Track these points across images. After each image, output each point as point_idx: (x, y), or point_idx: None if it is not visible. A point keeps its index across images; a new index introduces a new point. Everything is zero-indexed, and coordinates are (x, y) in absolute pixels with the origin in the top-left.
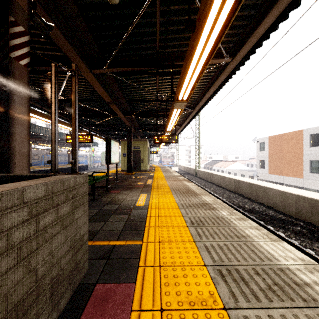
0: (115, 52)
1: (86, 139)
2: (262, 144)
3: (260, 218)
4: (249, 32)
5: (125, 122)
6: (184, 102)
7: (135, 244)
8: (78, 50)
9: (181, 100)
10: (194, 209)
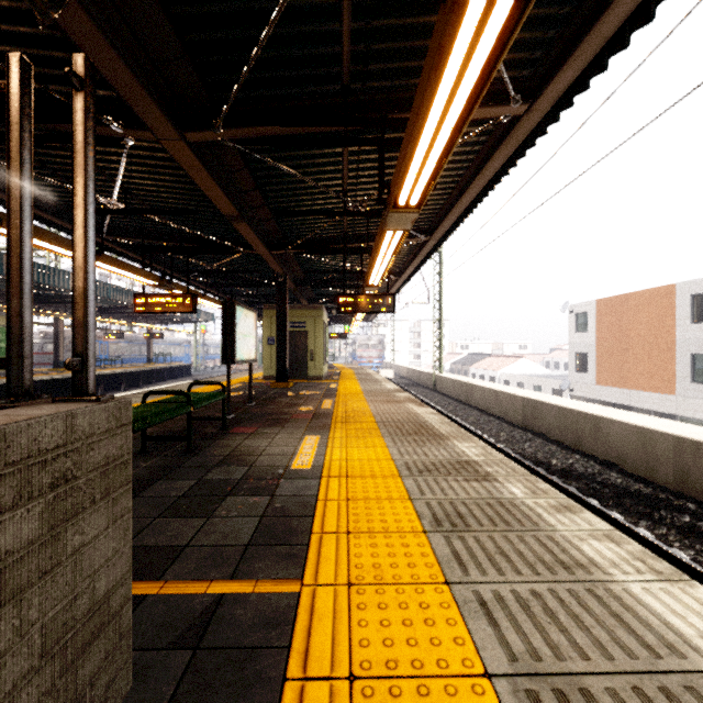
0: (240, 82)
1: (182, 304)
2: (581, 317)
3: (590, 492)
4: (574, 34)
5: (272, 266)
6: (412, 212)
7: (281, 594)
8: (147, 80)
9: (403, 208)
10: (439, 479)
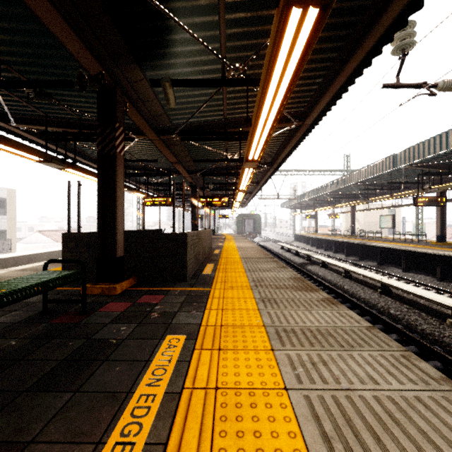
0: None
1: None
2: None
3: None
4: None
5: None
6: None
7: None
8: None
9: None
10: None
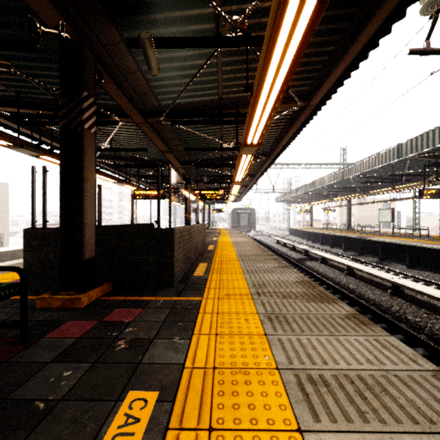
0: None
1: None
2: None
3: None
4: None
5: None
6: None
7: None
8: None
9: None
10: None
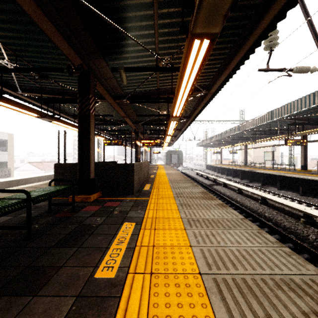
0: None
1: None
2: None
3: None
4: None
5: None
6: None
7: None
8: None
9: None
10: None
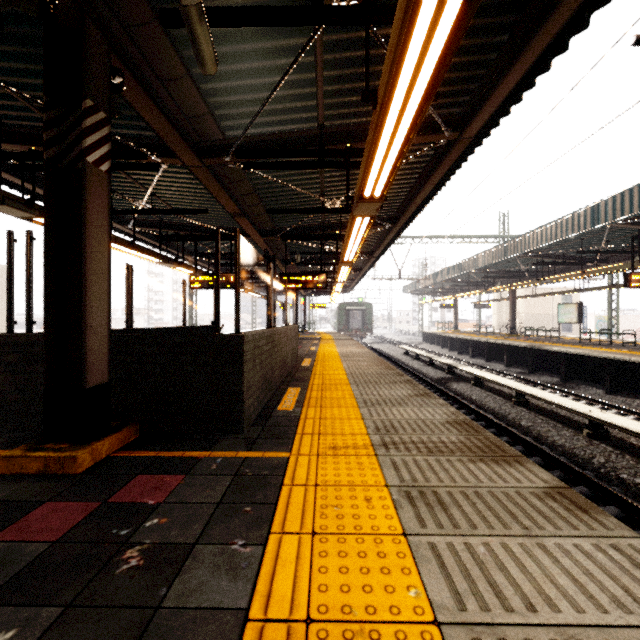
0: None
1: None
2: None
3: None
4: None
5: None
6: None
7: None
8: None
9: None
10: None
